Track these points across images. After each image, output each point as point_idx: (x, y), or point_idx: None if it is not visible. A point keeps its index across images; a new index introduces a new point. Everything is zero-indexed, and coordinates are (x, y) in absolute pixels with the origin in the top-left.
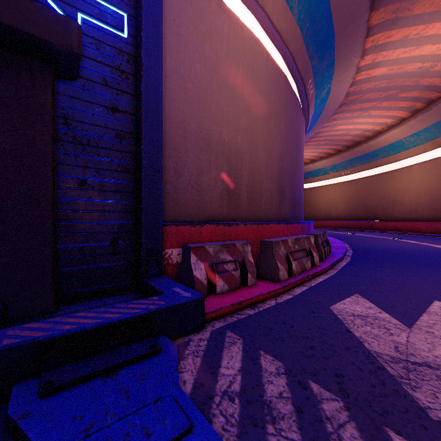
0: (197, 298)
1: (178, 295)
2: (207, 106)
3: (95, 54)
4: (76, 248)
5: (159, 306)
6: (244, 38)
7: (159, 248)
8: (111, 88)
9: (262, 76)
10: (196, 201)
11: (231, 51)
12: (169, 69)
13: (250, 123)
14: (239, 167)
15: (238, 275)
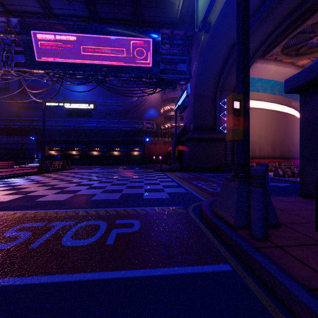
0: None
1: None
2: None
3: None
4: (225, 162)
5: None
6: (257, 111)
7: None
8: None
9: (264, 117)
10: None
11: (253, 117)
12: None
13: (259, 132)
14: (255, 145)
15: None
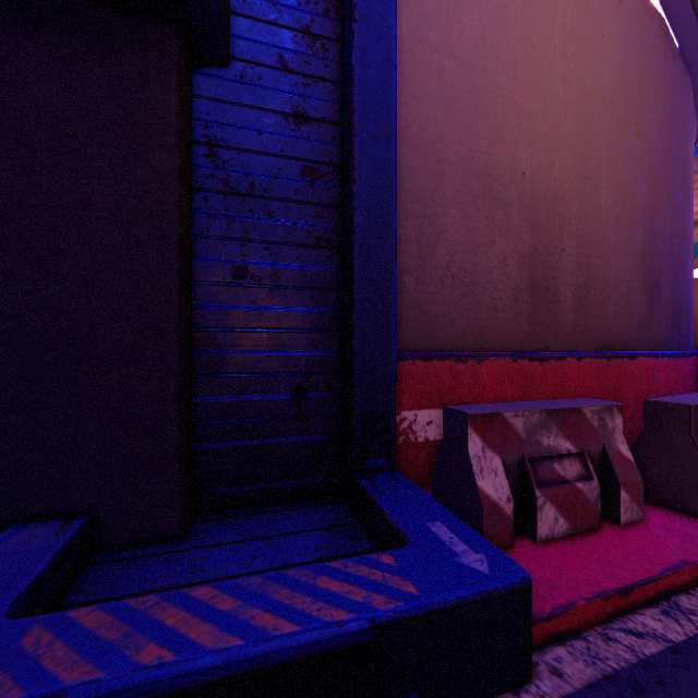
0: (511, 583)
1: (450, 561)
2: (485, 103)
3: (263, 9)
4: (228, 404)
5: (401, 604)
6: None
7: (389, 410)
8: (293, 74)
9: (609, 24)
10: (463, 308)
11: None
12: (407, 35)
13: (581, 132)
14: (556, 230)
15: (593, 495)
